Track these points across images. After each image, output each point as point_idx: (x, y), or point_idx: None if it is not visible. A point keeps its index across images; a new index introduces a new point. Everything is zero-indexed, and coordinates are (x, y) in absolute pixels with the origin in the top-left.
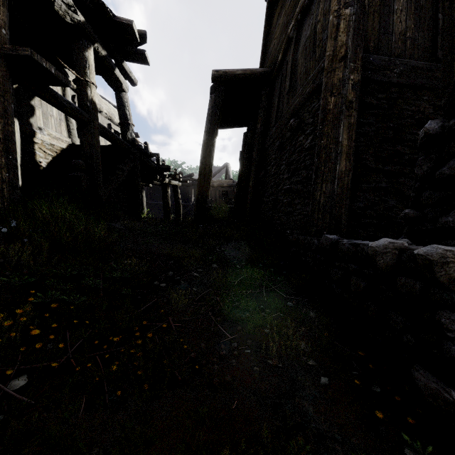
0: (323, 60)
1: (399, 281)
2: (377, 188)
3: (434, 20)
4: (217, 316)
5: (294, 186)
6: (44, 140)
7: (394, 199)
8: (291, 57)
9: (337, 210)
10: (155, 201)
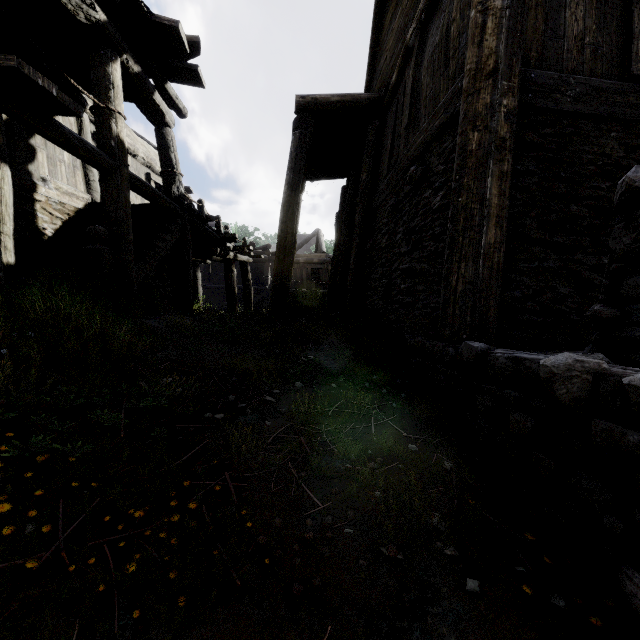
0: (461, 77)
1: (596, 427)
2: (542, 269)
3: (625, 19)
4: (300, 468)
5: (417, 265)
6: (50, 196)
7: (566, 285)
8: (411, 75)
9: (482, 302)
10: (215, 284)
